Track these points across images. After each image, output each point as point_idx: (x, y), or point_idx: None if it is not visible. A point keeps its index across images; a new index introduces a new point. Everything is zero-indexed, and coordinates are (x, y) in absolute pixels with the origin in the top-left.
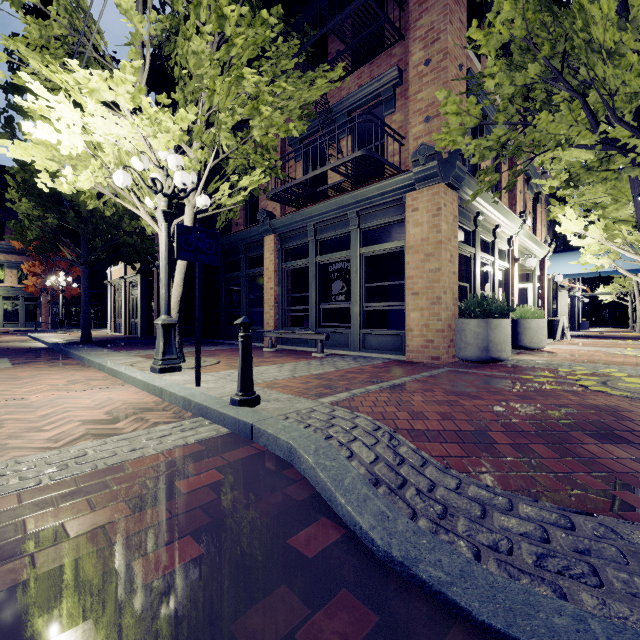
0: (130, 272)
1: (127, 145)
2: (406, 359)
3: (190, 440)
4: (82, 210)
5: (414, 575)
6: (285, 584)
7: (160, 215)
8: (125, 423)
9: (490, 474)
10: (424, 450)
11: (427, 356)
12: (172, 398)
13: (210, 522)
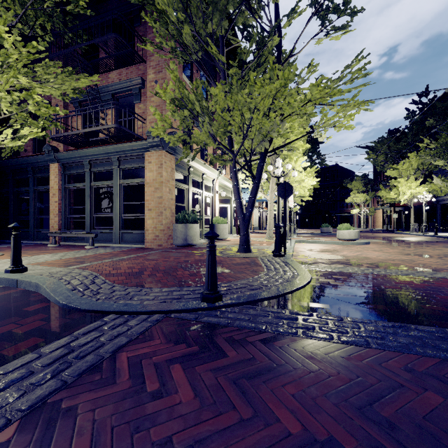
0: None
1: None
2: (145, 247)
3: None
4: None
5: (69, 306)
6: (16, 316)
7: None
8: None
9: (131, 284)
10: (109, 280)
11: (156, 244)
12: None
13: None
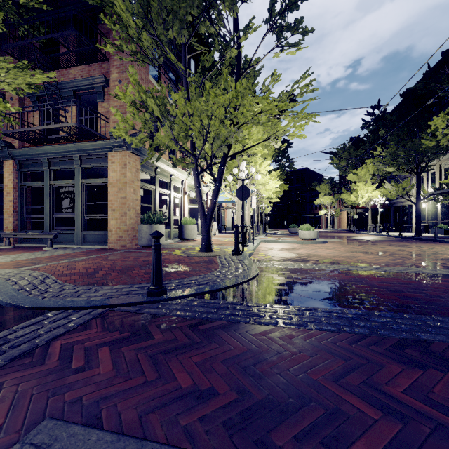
0: None
1: None
2: (108, 247)
3: None
4: None
5: (12, 305)
6: None
7: None
8: None
9: (83, 283)
10: (61, 280)
11: (119, 245)
12: None
13: None
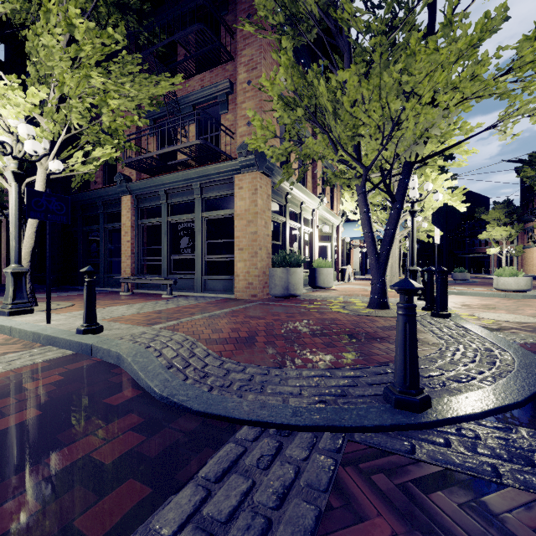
0: None
1: None
2: (235, 297)
3: (38, 360)
4: None
5: (172, 401)
6: (95, 417)
7: (10, 175)
8: None
9: (244, 357)
10: (212, 349)
11: (249, 294)
12: (22, 334)
13: (49, 400)
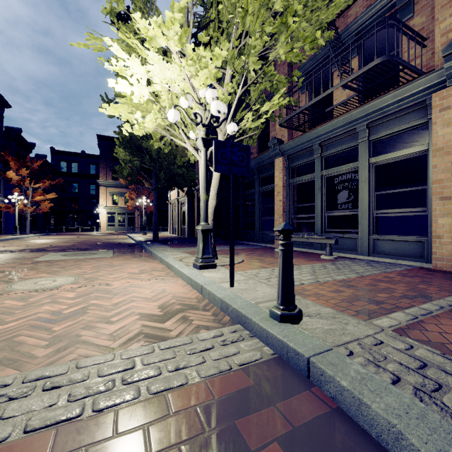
0: (181, 194)
1: (176, 87)
2: (432, 267)
3: (234, 363)
4: (153, 154)
5: None
6: None
7: (200, 142)
8: (172, 322)
9: None
10: None
11: None
12: (211, 297)
13: None
